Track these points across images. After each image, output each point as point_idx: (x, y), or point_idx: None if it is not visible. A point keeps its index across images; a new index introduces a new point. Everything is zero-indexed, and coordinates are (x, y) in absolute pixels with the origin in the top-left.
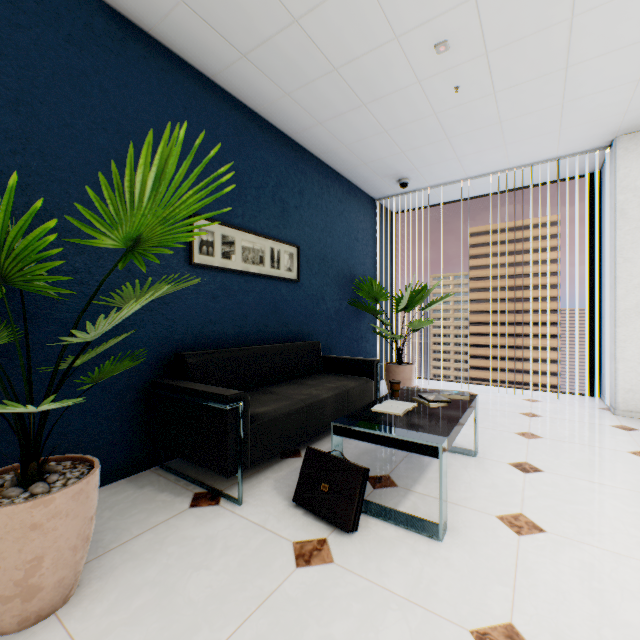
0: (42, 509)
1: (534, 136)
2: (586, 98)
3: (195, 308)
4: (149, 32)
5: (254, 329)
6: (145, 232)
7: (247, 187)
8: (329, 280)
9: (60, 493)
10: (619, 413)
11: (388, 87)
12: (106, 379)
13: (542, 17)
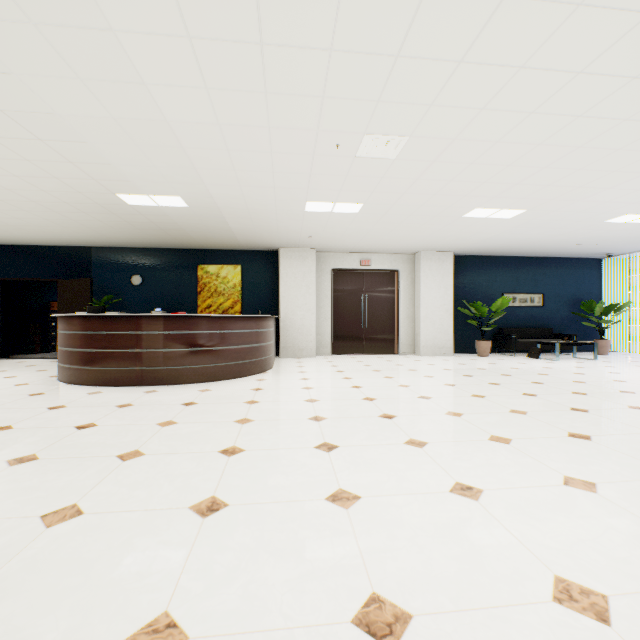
0: (486, 342)
1: None
2: None
3: (504, 317)
4: (493, 256)
5: (523, 323)
6: (498, 308)
7: (520, 280)
8: (561, 304)
9: (488, 341)
10: None
11: (568, 248)
12: (485, 332)
13: (606, 238)
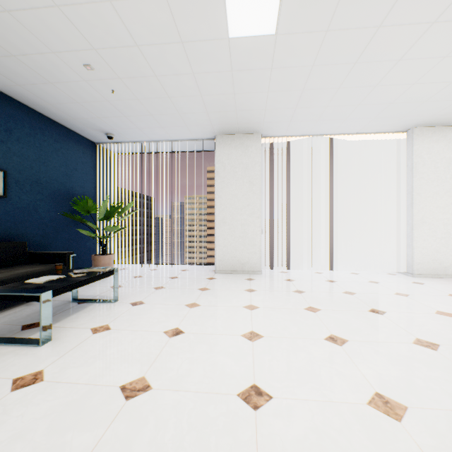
0: None
1: (176, 126)
2: (189, 114)
3: None
4: None
5: None
6: None
7: None
8: (44, 197)
9: None
10: (217, 272)
11: (64, 77)
12: None
13: (141, 71)
